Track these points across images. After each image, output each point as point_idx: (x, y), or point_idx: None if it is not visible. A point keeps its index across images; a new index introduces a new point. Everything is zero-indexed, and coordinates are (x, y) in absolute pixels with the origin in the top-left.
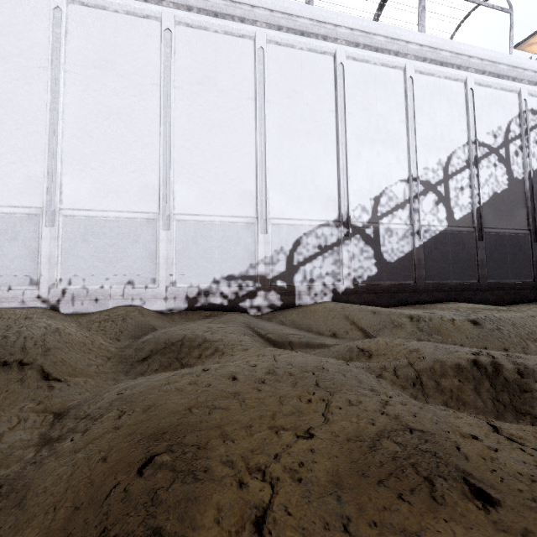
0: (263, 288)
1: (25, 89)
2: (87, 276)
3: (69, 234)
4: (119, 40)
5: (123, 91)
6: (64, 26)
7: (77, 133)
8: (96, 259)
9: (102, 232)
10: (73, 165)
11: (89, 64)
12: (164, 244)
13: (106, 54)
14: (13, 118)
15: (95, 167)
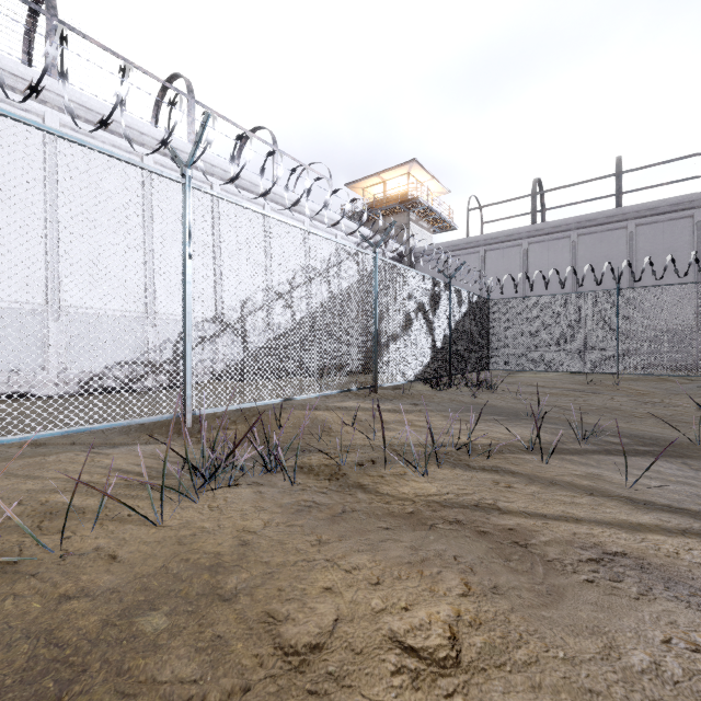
0: (153, 371)
1: None
2: None
3: None
4: None
5: None
6: None
7: None
8: None
9: None
10: None
11: None
12: (55, 334)
13: None
14: None
15: None
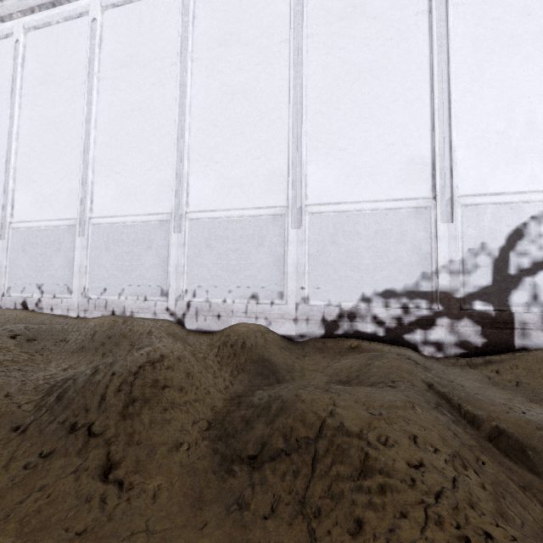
0: (446, 312)
1: (160, 91)
2: (210, 287)
3: (194, 240)
4: (244, 3)
5: (248, 62)
6: (191, 11)
7: (202, 126)
8: (218, 268)
9: (225, 235)
10: (198, 162)
11: (214, 44)
12: (294, 247)
13: (231, 25)
14: (150, 125)
15: (219, 160)
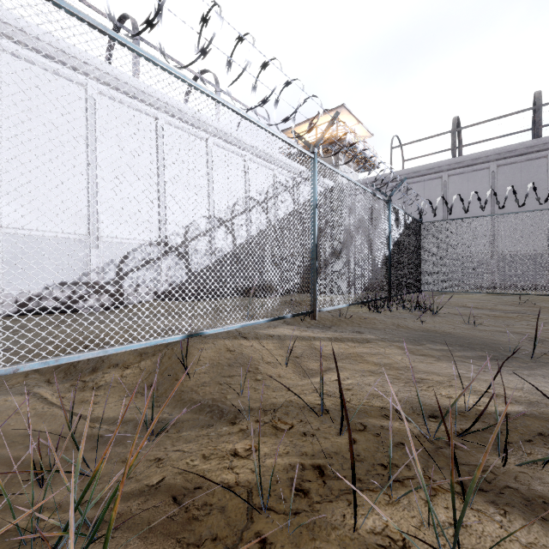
0: (95, 292)
1: None
2: None
3: None
4: None
5: None
6: None
7: None
8: None
9: None
10: None
11: None
12: None
13: None
14: None
15: None
